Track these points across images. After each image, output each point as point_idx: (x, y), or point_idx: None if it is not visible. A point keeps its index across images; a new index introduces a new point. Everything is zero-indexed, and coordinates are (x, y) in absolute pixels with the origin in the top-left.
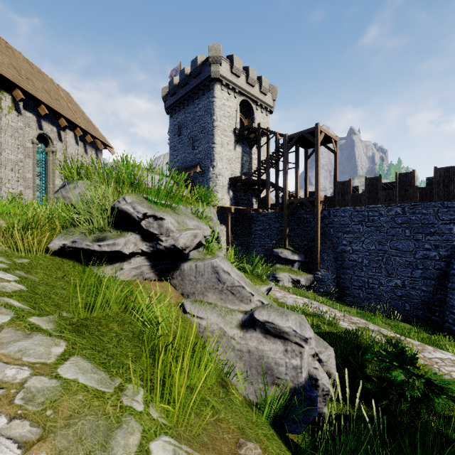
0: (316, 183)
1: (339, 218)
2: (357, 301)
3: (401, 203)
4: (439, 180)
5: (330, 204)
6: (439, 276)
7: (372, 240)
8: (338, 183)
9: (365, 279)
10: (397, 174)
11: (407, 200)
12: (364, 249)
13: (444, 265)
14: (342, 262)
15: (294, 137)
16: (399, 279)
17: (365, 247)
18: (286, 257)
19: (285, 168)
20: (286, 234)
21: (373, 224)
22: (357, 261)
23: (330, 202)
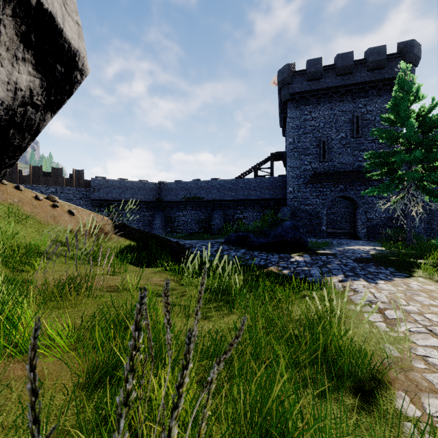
0: None
1: None
2: None
3: (55, 186)
4: (75, 176)
5: None
6: None
7: None
8: None
9: None
10: (53, 168)
11: (58, 184)
12: None
13: None
14: None
15: None
16: None
17: None
18: None
19: None
20: None
21: None
22: None
23: None
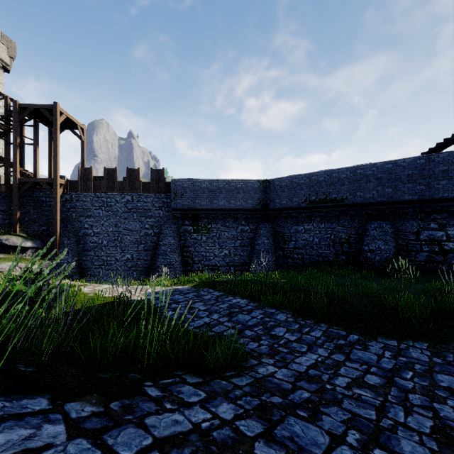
0: (54, 164)
1: (81, 203)
2: (98, 278)
3: (131, 193)
4: (154, 178)
5: (73, 188)
6: (154, 247)
7: (110, 223)
8: (81, 169)
9: (105, 258)
10: (128, 169)
11: (135, 190)
12: (104, 231)
13: (157, 239)
14: (84, 245)
15: (28, 108)
16: (130, 254)
17: (105, 230)
18: (15, 245)
19: (15, 141)
20: (16, 218)
21: (111, 209)
22: (98, 243)
23: (73, 186)
